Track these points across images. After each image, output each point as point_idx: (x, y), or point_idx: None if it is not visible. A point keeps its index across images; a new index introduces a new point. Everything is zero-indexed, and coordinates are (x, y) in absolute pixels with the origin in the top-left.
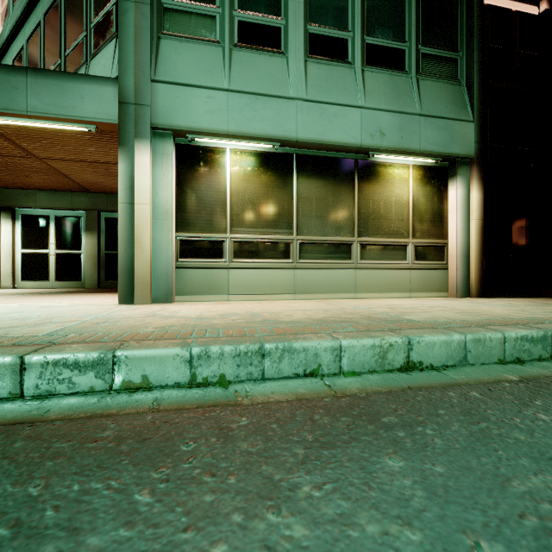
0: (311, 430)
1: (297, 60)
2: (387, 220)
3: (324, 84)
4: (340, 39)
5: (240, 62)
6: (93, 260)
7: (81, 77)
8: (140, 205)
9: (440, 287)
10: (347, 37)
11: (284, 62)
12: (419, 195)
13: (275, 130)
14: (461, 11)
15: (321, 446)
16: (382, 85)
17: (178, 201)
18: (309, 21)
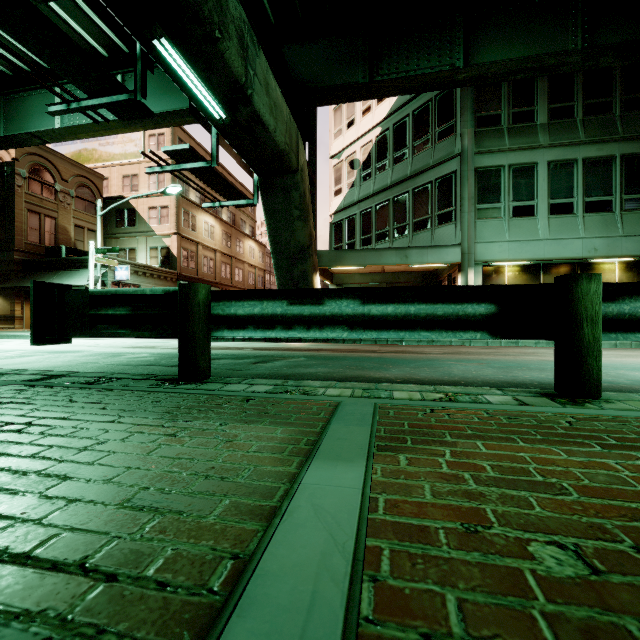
0: None
1: (544, 219)
2: None
3: (559, 228)
4: (568, 203)
5: (513, 226)
6: None
7: (447, 246)
8: None
9: None
10: (573, 201)
11: (536, 221)
12: (623, 278)
13: (532, 256)
14: None
15: None
16: (596, 223)
17: None
18: (550, 198)
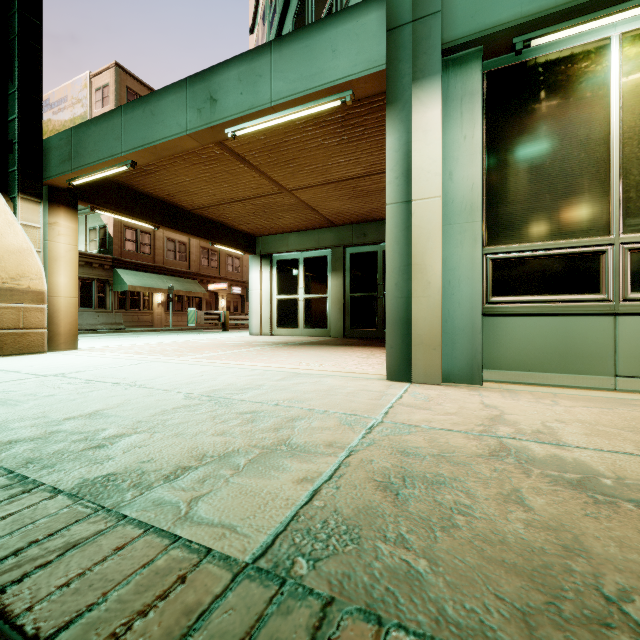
0: None
1: None
2: None
3: None
4: None
5: None
6: (338, 304)
7: (332, 19)
8: (421, 202)
9: None
10: None
11: None
12: None
13: None
14: None
15: None
16: None
17: (488, 184)
18: None
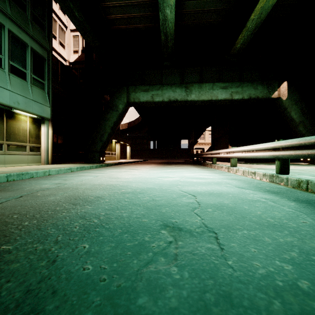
0: (48, 177)
1: None
2: (19, 135)
3: None
4: None
5: None
6: None
7: None
8: None
9: (39, 161)
10: (1, 57)
11: None
12: (31, 128)
13: None
14: (46, 68)
15: (51, 177)
16: (18, 84)
17: None
18: None
